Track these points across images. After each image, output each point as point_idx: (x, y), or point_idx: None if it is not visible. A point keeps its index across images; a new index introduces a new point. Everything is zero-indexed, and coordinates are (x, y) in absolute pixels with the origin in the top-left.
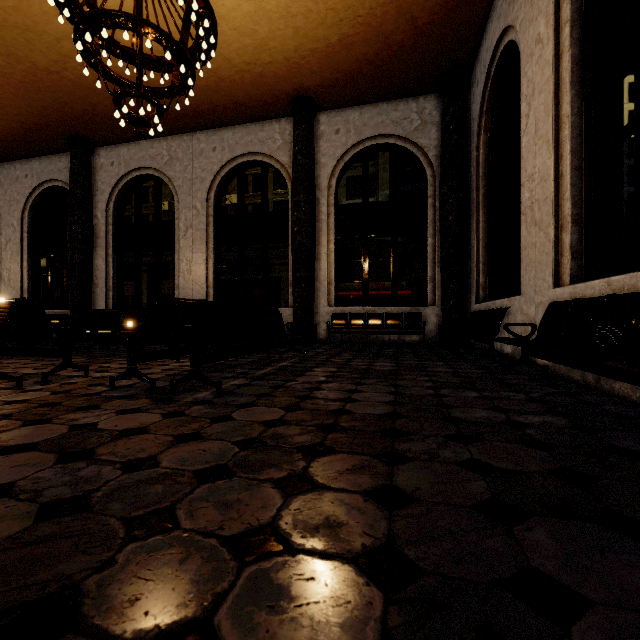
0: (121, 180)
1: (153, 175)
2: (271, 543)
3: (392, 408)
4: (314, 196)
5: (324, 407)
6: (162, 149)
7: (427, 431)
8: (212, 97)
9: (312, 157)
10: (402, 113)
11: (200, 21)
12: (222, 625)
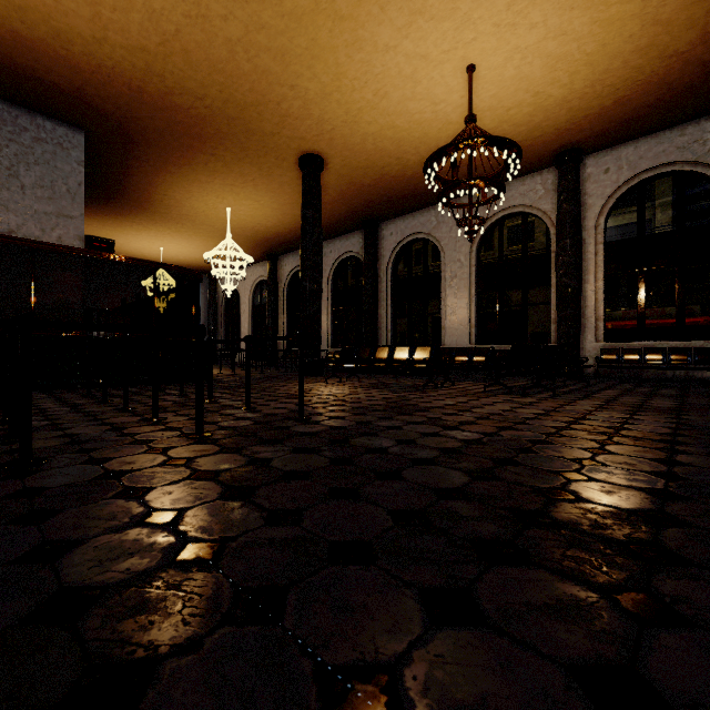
0: (397, 246)
1: (422, 238)
2: (633, 419)
3: (678, 406)
4: (580, 239)
5: (629, 403)
6: (431, 216)
7: (701, 412)
8: (481, 171)
9: (578, 203)
10: (691, 136)
11: (511, 159)
12: (630, 422)
